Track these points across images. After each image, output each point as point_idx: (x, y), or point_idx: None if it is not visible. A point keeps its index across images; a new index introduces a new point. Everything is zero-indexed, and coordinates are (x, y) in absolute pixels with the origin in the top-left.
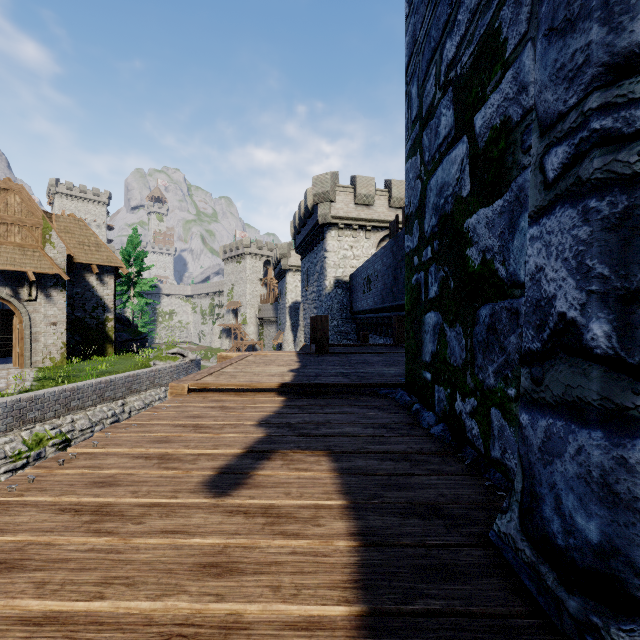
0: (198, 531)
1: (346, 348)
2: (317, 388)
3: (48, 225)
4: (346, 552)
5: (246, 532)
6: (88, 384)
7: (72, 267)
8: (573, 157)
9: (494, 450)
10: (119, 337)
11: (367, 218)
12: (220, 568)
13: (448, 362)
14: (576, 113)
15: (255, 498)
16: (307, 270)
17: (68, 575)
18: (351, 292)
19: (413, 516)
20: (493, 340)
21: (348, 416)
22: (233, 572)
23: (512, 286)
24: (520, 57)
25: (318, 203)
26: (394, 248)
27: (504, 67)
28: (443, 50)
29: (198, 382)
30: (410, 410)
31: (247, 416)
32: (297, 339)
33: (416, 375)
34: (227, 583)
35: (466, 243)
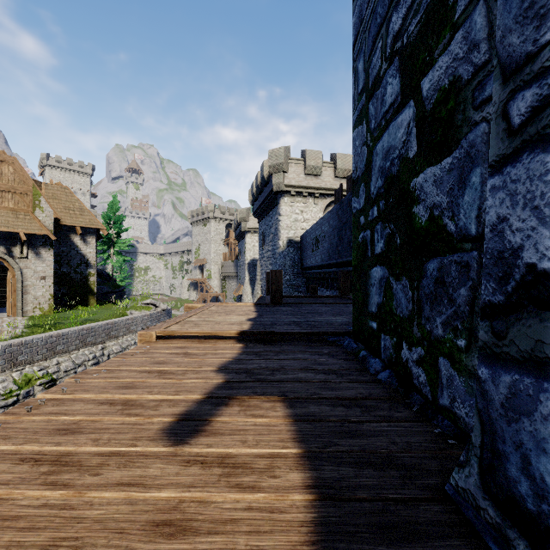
0: (154, 483)
1: (297, 299)
2: (272, 336)
3: (38, 192)
4: (302, 507)
5: (202, 484)
6: (72, 331)
7: (59, 229)
8: (546, 98)
9: (442, 398)
10: (100, 290)
11: (315, 186)
12: (173, 527)
13: (394, 313)
14: (549, 51)
15: (212, 446)
16: (263, 232)
17: (16, 536)
18: (301, 250)
19: (367, 466)
20: (441, 292)
21: (301, 362)
22: (186, 532)
23: (462, 240)
24: (471, 16)
25: (273, 173)
26: (339, 212)
27: (453, 29)
28: (389, 24)
29: (165, 330)
30: (357, 356)
31: (208, 362)
32: (255, 291)
33: (362, 324)
34: (180, 545)
35: (413, 201)
